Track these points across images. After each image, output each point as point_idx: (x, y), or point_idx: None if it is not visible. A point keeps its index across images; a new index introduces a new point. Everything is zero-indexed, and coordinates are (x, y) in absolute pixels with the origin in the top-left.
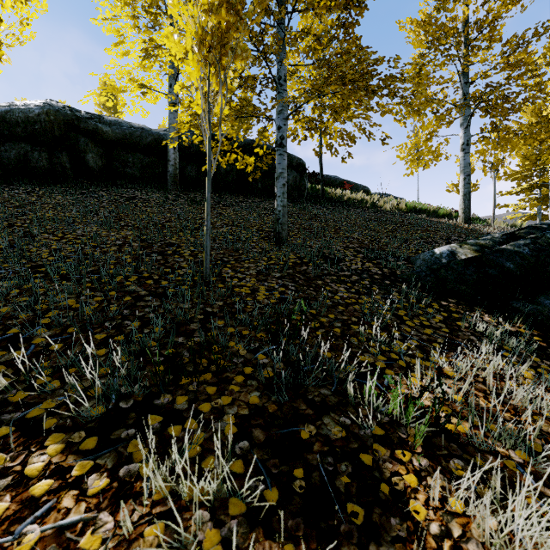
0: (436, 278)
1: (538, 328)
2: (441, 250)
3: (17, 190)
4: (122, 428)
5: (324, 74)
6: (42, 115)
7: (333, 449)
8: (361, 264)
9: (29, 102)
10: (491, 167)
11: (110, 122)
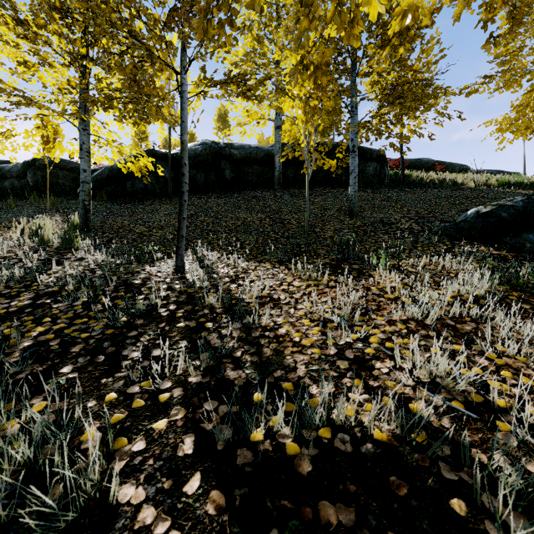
0: (457, 229)
1: (516, 252)
2: (471, 211)
3: (193, 198)
4: (284, 263)
5: (379, 104)
6: (203, 151)
7: (353, 269)
8: (408, 225)
9: (194, 143)
10: None
11: (237, 147)
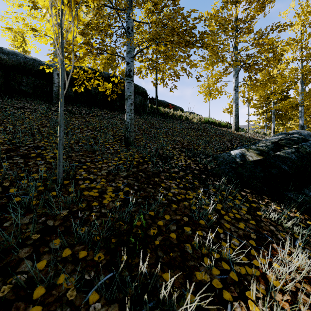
0: (236, 174)
1: (307, 213)
2: (235, 152)
3: None
4: None
5: (159, 25)
6: None
7: None
8: (184, 161)
9: None
10: (247, 100)
11: (8, 52)
